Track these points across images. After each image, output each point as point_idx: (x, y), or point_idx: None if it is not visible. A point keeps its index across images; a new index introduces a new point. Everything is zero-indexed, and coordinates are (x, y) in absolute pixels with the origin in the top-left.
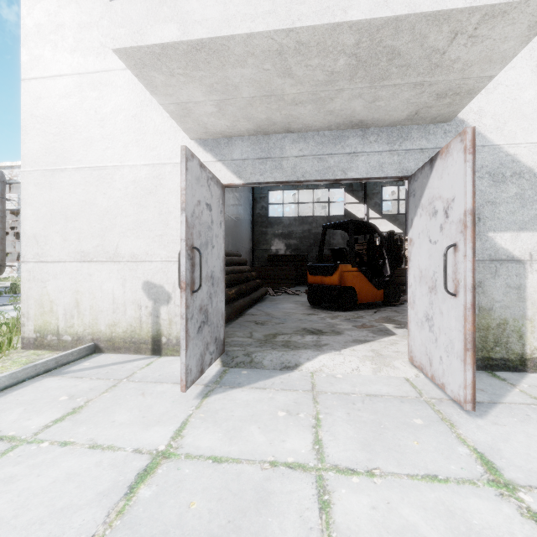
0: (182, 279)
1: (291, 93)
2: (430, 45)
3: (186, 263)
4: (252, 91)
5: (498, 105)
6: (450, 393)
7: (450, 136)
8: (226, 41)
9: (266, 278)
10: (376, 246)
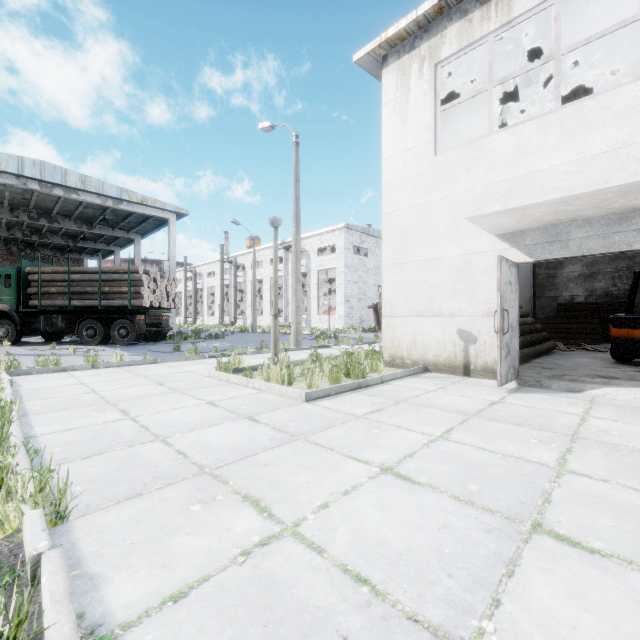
0: (498, 327)
1: (573, 209)
2: None
3: (500, 318)
4: (543, 213)
5: None
6: None
7: None
8: (528, 205)
9: (554, 332)
10: None
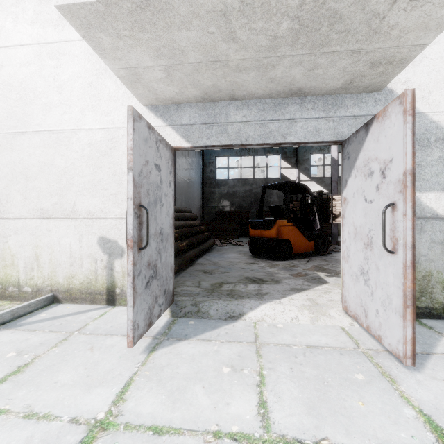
0: (129, 237)
1: (235, 59)
2: (371, 9)
3: (133, 221)
4: (198, 56)
5: (424, 76)
6: (387, 346)
7: (380, 104)
8: None
9: (214, 231)
10: (307, 204)
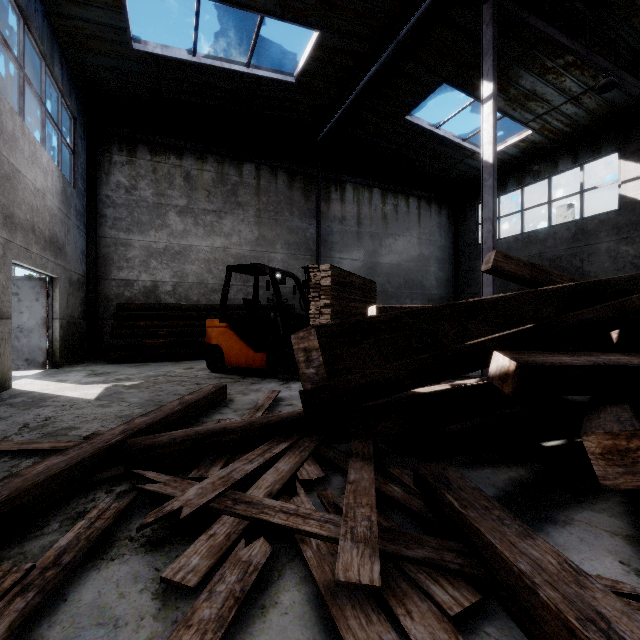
0: None
1: None
2: None
3: None
4: None
5: None
6: None
7: None
8: None
9: None
10: None
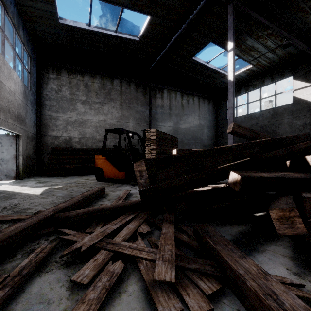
0: None
1: None
2: None
3: None
4: None
5: None
6: None
7: None
8: None
9: None
10: None
